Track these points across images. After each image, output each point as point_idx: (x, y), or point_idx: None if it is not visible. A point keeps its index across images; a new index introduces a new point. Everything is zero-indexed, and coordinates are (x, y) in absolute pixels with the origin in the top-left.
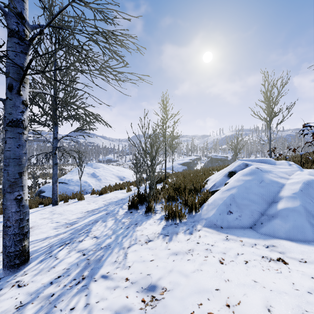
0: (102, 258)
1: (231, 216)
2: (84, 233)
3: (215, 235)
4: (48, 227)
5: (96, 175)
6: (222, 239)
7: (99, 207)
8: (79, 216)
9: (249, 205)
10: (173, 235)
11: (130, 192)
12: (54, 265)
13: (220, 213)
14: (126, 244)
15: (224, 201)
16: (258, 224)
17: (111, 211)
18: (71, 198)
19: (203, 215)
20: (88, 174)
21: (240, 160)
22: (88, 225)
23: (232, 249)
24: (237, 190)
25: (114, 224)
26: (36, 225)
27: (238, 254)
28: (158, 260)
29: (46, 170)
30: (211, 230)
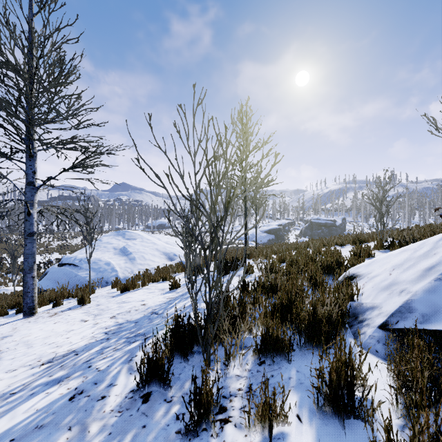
0: None
1: None
2: None
3: None
4: None
5: (128, 251)
6: None
7: (85, 346)
8: (14, 385)
9: None
10: None
11: (177, 291)
12: None
13: None
14: None
15: None
16: None
17: (92, 381)
18: (74, 296)
19: None
20: (115, 250)
21: None
22: None
23: None
24: None
25: None
26: None
27: None
28: None
29: (67, 239)
30: None
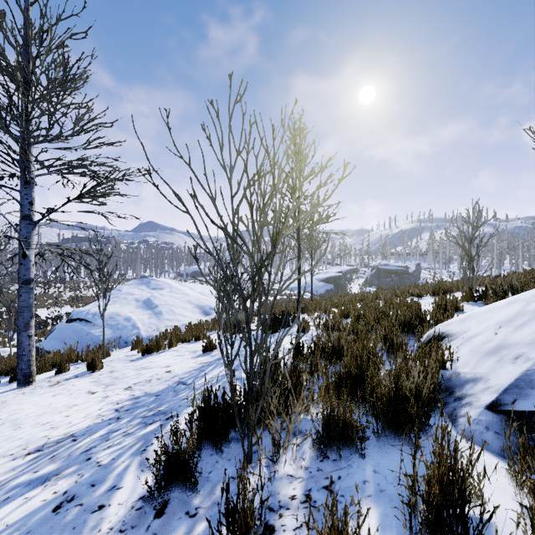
0: None
1: None
2: None
3: None
4: None
5: (154, 304)
6: None
7: (88, 428)
8: None
9: None
10: None
11: (212, 354)
12: None
13: None
14: None
15: None
16: None
17: (89, 482)
18: (84, 359)
19: None
20: (137, 302)
21: None
22: None
23: None
24: None
25: None
26: None
27: None
28: None
29: (82, 290)
30: None
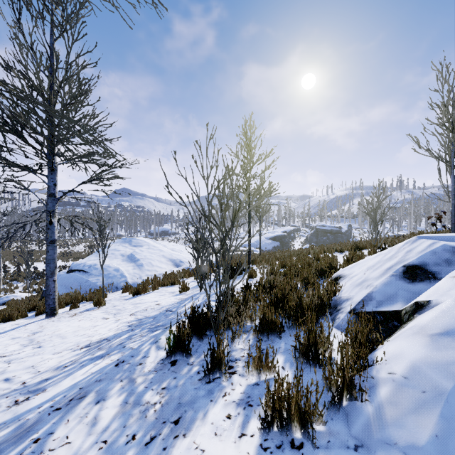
0: None
1: None
2: None
3: None
4: None
5: (136, 258)
6: None
7: (115, 335)
8: (64, 361)
9: None
10: None
11: (186, 293)
12: None
13: None
14: None
15: None
16: None
17: (129, 355)
18: (87, 299)
19: (387, 426)
20: (123, 257)
21: (422, 238)
22: (55, 411)
23: None
24: None
25: (119, 415)
26: None
27: None
28: None
29: (69, 247)
30: None
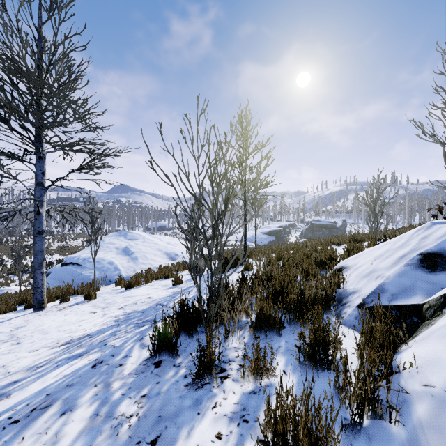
0: None
1: None
2: None
3: None
4: None
5: (131, 251)
6: None
7: (98, 330)
8: (39, 360)
9: None
10: None
11: (179, 286)
12: None
13: None
14: None
15: None
16: None
17: (110, 354)
18: (79, 293)
19: None
20: (118, 250)
21: (437, 224)
22: (11, 424)
23: None
24: None
25: (85, 432)
26: None
27: None
28: None
29: (67, 241)
30: None
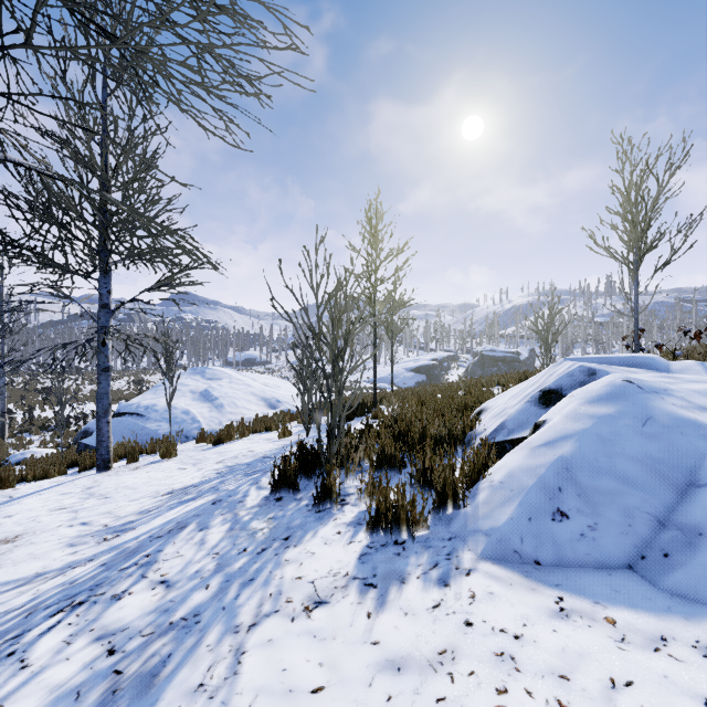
0: (163, 670)
1: (564, 526)
2: (135, 568)
3: (522, 594)
4: (56, 539)
5: (213, 396)
6: (548, 610)
7: (202, 481)
8: (146, 506)
9: (618, 494)
10: (390, 584)
11: (288, 439)
12: (3, 695)
13: (531, 517)
14: (246, 613)
15: (542, 480)
16: (655, 558)
17: (227, 495)
18: (149, 452)
19: (478, 520)
20: (194, 394)
21: (568, 360)
22: (157, 538)
23: (587, 658)
24: (576, 446)
25: (227, 537)
26: (31, 530)
27: (615, 686)
28: (338, 690)
29: None
30: (505, 572)
